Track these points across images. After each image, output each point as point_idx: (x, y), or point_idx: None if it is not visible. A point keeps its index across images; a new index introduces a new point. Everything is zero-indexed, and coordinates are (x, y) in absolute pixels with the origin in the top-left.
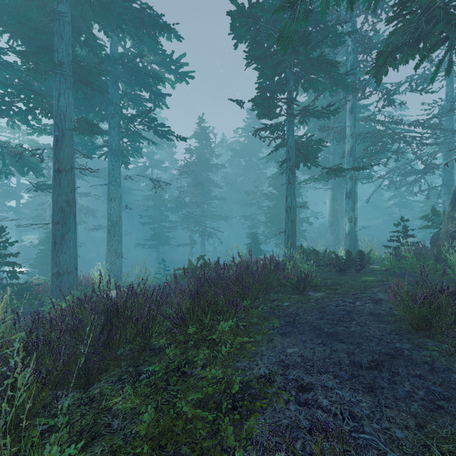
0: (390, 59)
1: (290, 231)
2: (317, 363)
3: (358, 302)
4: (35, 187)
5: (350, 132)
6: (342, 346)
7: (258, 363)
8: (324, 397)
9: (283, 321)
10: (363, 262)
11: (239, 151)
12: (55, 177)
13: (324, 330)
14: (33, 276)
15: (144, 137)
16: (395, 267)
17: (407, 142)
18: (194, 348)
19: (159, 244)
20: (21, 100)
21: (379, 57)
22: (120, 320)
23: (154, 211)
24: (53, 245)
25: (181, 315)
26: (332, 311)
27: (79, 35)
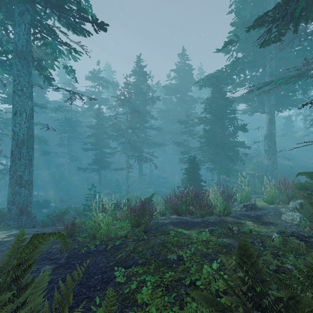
0: None
1: None
2: None
3: None
4: None
5: None
6: None
7: None
8: None
9: None
10: None
11: (171, 89)
12: None
13: None
14: None
15: (62, 41)
16: None
17: None
18: None
19: (100, 168)
20: None
21: None
22: None
23: (96, 138)
24: None
25: None
26: None
27: None
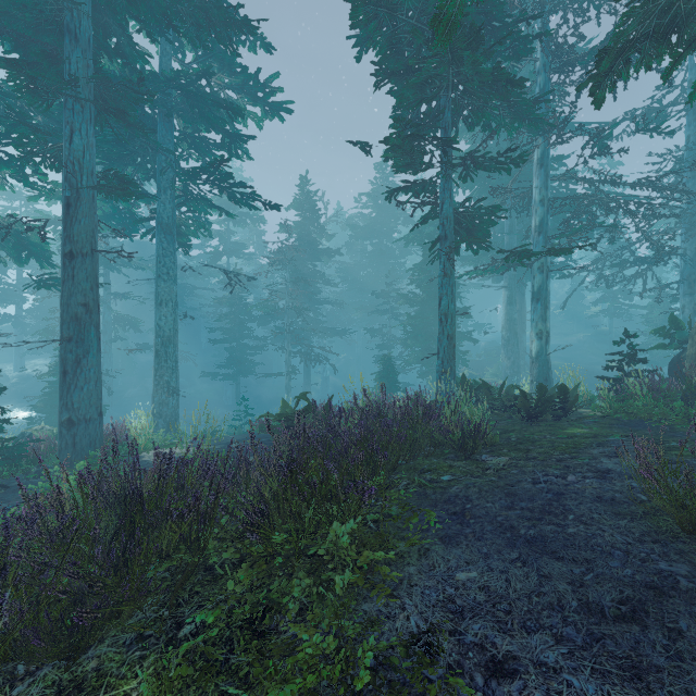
0: (620, 63)
1: (446, 353)
2: (517, 606)
3: (571, 476)
4: (36, 282)
5: (539, 196)
6: (558, 567)
7: (404, 605)
8: (544, 693)
9: (444, 512)
10: (565, 404)
11: (362, 229)
12: (65, 265)
13: (520, 532)
14: (36, 425)
15: (213, 204)
16: (618, 412)
17: (631, 211)
18: (283, 575)
19: (239, 374)
20: (13, 142)
21: (601, 59)
22: (146, 520)
23: (232, 321)
24: (62, 376)
25: (261, 508)
26: (528, 493)
27: (106, 37)
